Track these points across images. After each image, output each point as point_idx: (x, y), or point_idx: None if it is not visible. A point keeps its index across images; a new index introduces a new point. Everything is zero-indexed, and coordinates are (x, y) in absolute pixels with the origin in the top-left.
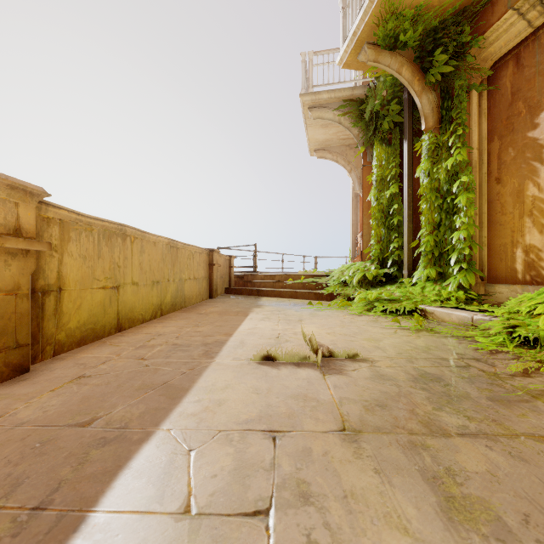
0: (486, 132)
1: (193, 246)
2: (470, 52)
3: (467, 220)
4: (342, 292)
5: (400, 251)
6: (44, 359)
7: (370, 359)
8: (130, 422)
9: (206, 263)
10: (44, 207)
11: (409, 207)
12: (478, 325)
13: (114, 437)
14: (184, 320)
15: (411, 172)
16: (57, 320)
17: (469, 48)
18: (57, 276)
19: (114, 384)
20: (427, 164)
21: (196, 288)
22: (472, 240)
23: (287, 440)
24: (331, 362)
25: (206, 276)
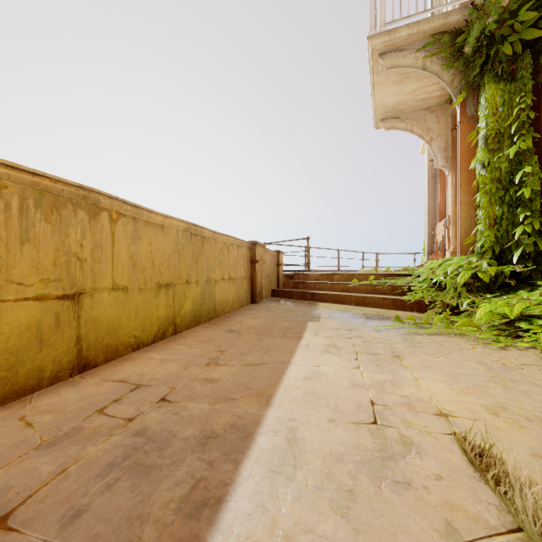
0: None
1: (228, 237)
2: None
3: None
4: (439, 300)
5: (536, 237)
6: None
7: None
8: None
9: (246, 259)
10: None
11: None
12: None
13: None
14: (201, 344)
15: None
16: None
17: None
18: None
19: None
20: None
21: (233, 291)
22: None
23: None
24: None
25: (246, 276)
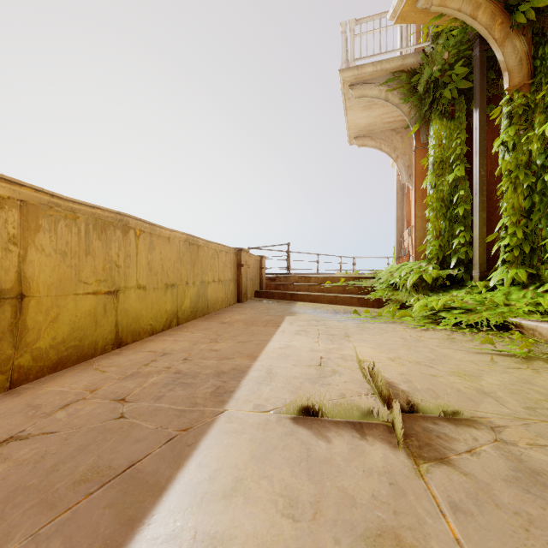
0: None
1: (218, 244)
2: None
3: None
4: (393, 298)
5: (467, 247)
6: None
7: (484, 420)
8: None
9: (233, 263)
10: None
11: (481, 192)
12: None
13: None
14: (201, 331)
15: (484, 147)
16: (16, 338)
17: None
18: (16, 278)
19: (47, 463)
20: (512, 133)
21: (222, 292)
22: None
23: None
24: (418, 425)
25: (233, 278)
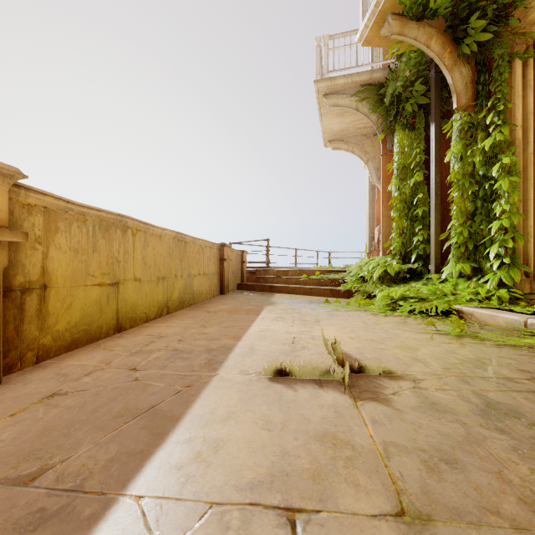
0: (532, 106)
1: (203, 241)
2: (514, 14)
3: (510, 208)
4: (361, 289)
5: (426, 244)
6: (24, 367)
7: (410, 376)
8: (88, 479)
9: (217, 258)
10: (23, 192)
11: (436, 196)
12: (533, 330)
13: (57, 509)
14: (190, 318)
15: (439, 157)
16: (41, 321)
17: (513, 9)
18: (41, 272)
19: (89, 407)
20: (460, 147)
21: (206, 284)
22: (515, 230)
23: (315, 533)
24: (362, 380)
25: (217, 272)
